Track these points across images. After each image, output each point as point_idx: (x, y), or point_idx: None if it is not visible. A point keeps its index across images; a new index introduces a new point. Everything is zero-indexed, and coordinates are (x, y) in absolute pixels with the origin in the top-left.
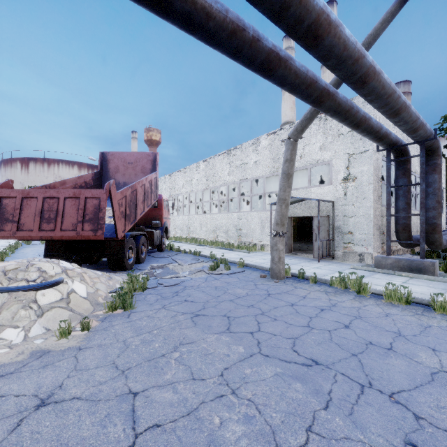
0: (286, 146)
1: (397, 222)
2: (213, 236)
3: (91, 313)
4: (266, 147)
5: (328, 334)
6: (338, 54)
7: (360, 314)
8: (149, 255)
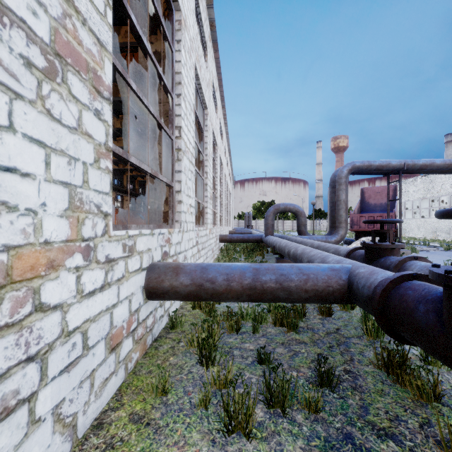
0: None
1: None
2: (432, 236)
3: None
4: None
5: None
6: None
7: None
8: None
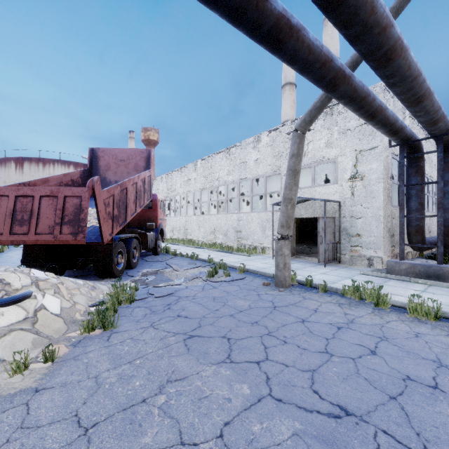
0: (292, 139)
1: (409, 224)
2: (211, 238)
3: (63, 334)
4: (267, 145)
5: (353, 365)
6: (364, 18)
7: (385, 334)
8: (143, 259)
